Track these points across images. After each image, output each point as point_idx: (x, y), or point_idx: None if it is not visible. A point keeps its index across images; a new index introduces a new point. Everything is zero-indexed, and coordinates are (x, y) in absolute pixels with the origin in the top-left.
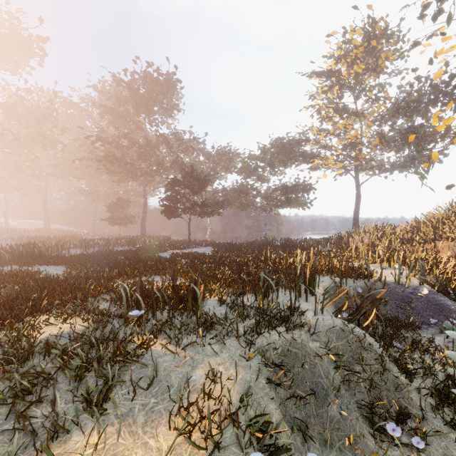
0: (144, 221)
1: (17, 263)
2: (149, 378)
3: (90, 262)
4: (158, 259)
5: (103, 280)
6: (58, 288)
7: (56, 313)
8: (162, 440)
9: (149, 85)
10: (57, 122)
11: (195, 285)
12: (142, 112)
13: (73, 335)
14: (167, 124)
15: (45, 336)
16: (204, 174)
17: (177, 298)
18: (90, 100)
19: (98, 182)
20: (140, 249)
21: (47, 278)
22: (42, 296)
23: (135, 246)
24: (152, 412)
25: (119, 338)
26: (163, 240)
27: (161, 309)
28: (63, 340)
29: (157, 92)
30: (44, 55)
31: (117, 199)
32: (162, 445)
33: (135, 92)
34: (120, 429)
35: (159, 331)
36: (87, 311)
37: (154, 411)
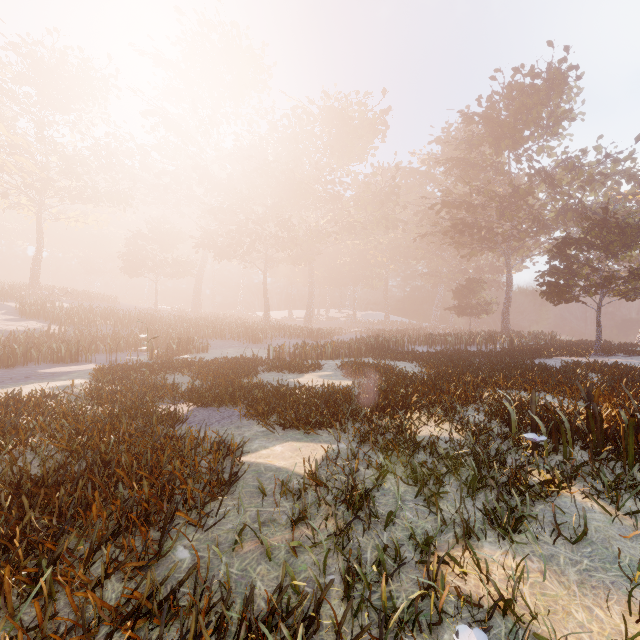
0: (506, 310)
1: (372, 356)
2: (574, 530)
3: (443, 362)
4: (541, 369)
5: (467, 386)
6: (421, 387)
7: (427, 414)
8: (618, 620)
9: (516, 102)
10: (398, 199)
11: (638, 419)
12: (504, 147)
13: (454, 442)
14: (548, 150)
15: (422, 435)
16: (633, 217)
17: (600, 434)
18: (431, 159)
19: (441, 260)
20: (504, 351)
21: (407, 375)
22: (408, 392)
23: (496, 347)
24: (588, 576)
25: (508, 463)
26: (542, 339)
27: (567, 443)
28: (441, 445)
29: (530, 107)
30: (386, 129)
31: (466, 280)
32: (618, 626)
33: (493, 123)
34: (544, 569)
35: (573, 473)
36: (458, 420)
37: (592, 576)
